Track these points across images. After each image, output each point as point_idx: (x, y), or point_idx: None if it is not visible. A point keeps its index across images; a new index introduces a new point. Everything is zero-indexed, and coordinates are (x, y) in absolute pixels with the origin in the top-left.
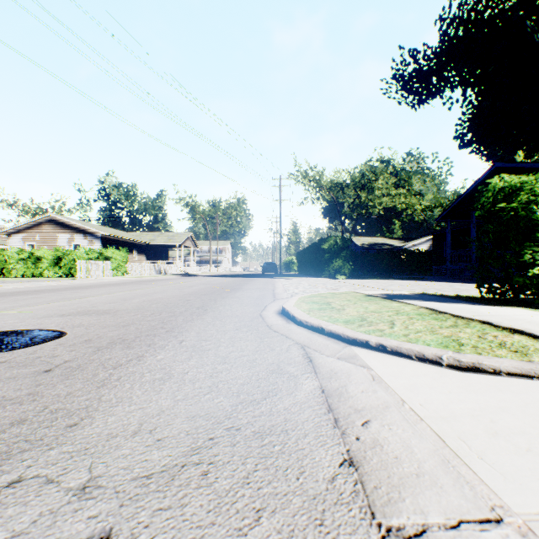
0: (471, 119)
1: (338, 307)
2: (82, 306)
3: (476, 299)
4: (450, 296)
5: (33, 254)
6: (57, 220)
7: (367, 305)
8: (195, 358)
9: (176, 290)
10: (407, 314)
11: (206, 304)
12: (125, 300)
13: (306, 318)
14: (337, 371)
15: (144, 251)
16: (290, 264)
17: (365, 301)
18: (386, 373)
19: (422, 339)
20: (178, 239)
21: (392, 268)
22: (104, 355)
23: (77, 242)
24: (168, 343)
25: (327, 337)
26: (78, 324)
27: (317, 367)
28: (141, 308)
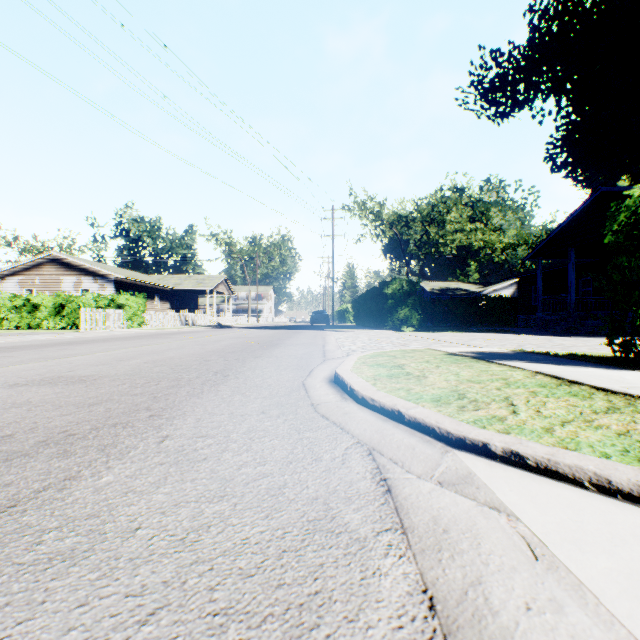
0: (565, 136)
1: (415, 373)
2: (55, 369)
3: (599, 359)
4: (564, 356)
5: (29, 301)
6: (61, 259)
7: (456, 369)
8: (171, 482)
9: (197, 347)
10: (523, 385)
11: (230, 367)
12: (121, 360)
13: (372, 393)
14: (447, 525)
15: (168, 297)
16: (345, 314)
17: (450, 362)
18: (553, 531)
19: (584, 441)
20: (209, 283)
21: (468, 318)
22: (3, 475)
23: (85, 286)
24: (138, 442)
25: (408, 429)
26: (23, 402)
27: (405, 511)
28: (135, 373)
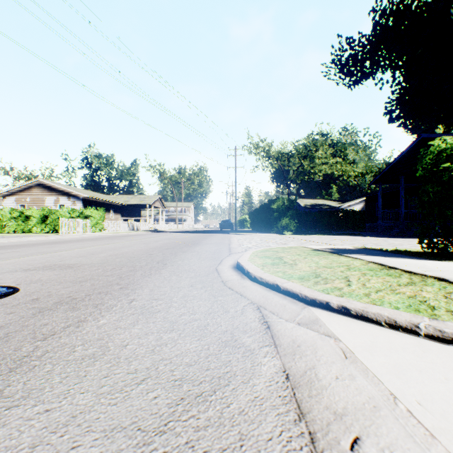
0: (398, 97)
1: (290, 262)
2: (50, 260)
3: (414, 253)
4: (391, 251)
5: (23, 213)
6: (45, 184)
7: (317, 259)
8: (141, 323)
9: (142, 245)
10: (358, 269)
11: (167, 258)
12: (93, 254)
13: (261, 274)
14: (300, 343)
15: (119, 211)
16: (244, 222)
17: (314, 255)
18: (358, 346)
19: (387, 301)
20: (148, 201)
21: (330, 225)
22: (41, 319)
23: (61, 203)
24: (117, 302)
25: (283, 295)
26: (37, 280)
27: (277, 337)
28: (104, 262)
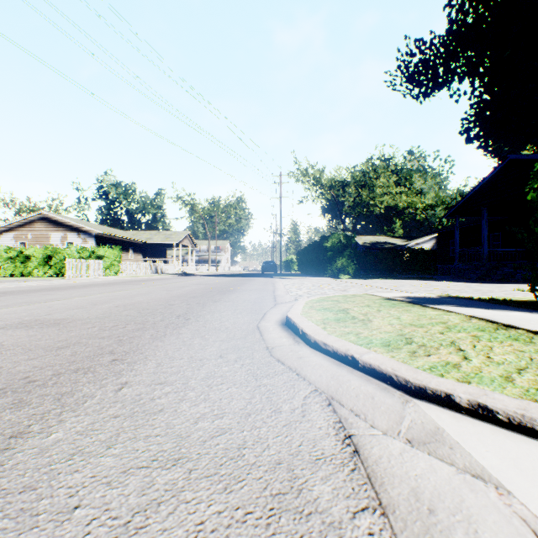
0: (478, 112)
1: (360, 317)
2: (34, 313)
3: (519, 303)
4: (488, 300)
5: (22, 253)
6: (50, 217)
7: (397, 313)
8: (122, 441)
9: (163, 292)
10: (463, 329)
11: (191, 310)
12: (95, 304)
13: (324, 338)
14: (432, 503)
15: (141, 250)
16: (290, 264)
17: (389, 306)
18: None
19: None
20: (175, 238)
21: (395, 267)
22: None
23: (70, 240)
24: (96, 390)
25: (363, 374)
26: None
27: (379, 481)
28: (105, 317)
